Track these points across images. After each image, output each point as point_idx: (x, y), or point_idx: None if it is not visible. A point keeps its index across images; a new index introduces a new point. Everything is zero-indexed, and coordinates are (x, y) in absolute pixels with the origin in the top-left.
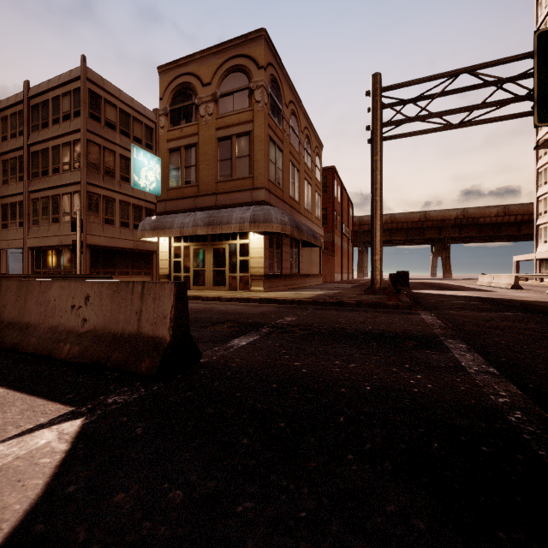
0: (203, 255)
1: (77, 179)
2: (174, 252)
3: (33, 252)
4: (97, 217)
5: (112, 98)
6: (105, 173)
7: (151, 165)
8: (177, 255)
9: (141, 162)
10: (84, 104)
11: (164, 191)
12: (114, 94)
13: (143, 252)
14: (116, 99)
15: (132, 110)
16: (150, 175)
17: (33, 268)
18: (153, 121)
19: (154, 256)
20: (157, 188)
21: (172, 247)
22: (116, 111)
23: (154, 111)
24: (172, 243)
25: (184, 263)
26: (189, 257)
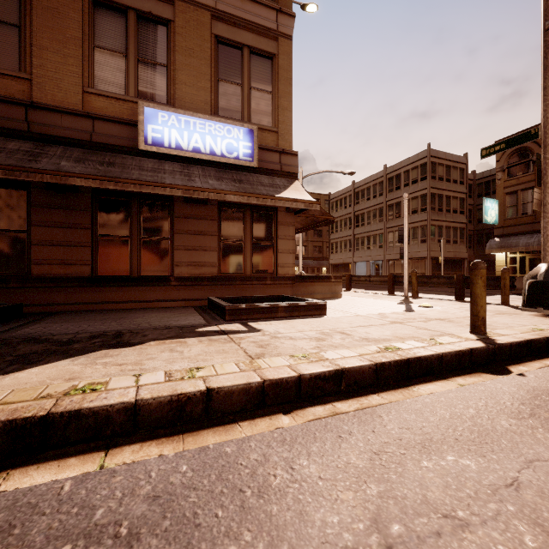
0: (539, 262)
1: (424, 218)
2: (509, 260)
3: (389, 262)
4: (434, 239)
5: (441, 160)
6: (438, 210)
7: (492, 206)
8: (512, 263)
9: (488, 206)
10: (429, 172)
11: (501, 221)
12: (443, 158)
13: (457, 259)
14: (443, 160)
15: (451, 163)
16: (492, 213)
17: (389, 271)
18: (464, 163)
19: (464, 262)
20: (496, 220)
21: (507, 257)
22: (443, 168)
23: (464, 155)
24: (507, 255)
25: (519, 268)
26: (525, 264)
